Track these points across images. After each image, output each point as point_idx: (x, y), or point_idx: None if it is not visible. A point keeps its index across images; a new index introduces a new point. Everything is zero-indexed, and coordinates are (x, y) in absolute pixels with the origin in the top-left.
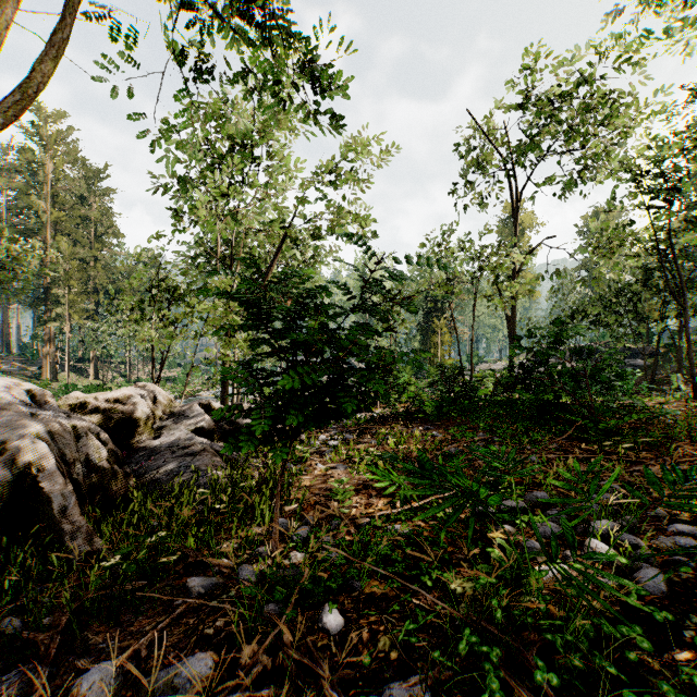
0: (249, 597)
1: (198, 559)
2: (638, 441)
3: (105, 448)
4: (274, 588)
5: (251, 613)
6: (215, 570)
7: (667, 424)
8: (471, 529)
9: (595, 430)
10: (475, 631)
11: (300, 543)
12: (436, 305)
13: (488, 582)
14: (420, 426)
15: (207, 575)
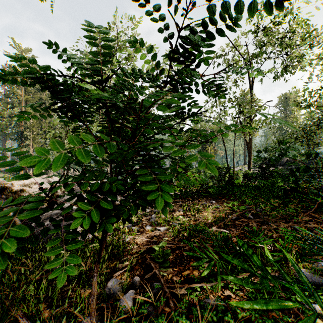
0: None
1: None
2: None
3: None
4: None
5: None
6: None
7: None
8: None
9: None
10: None
11: None
12: None
13: None
14: (207, 200)
15: None
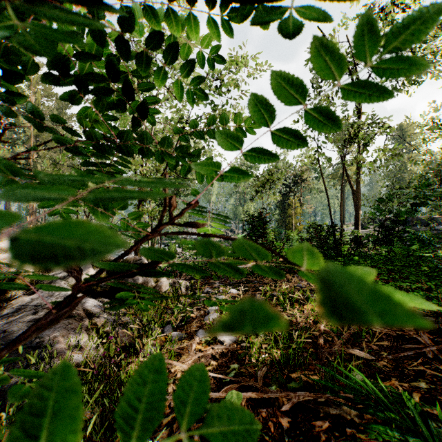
0: None
1: None
2: None
3: None
4: None
5: None
6: None
7: None
8: None
9: None
10: None
11: None
12: (290, 188)
13: None
14: (302, 280)
15: None
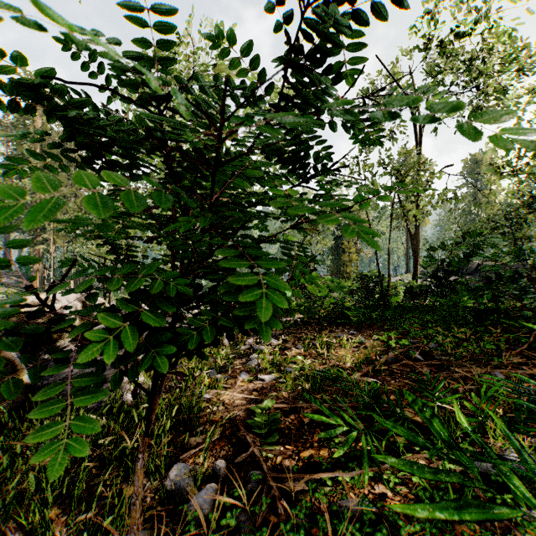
0: None
1: None
2: None
3: None
4: None
5: None
6: None
7: None
8: None
9: None
10: None
11: None
12: None
13: None
14: (344, 331)
15: None
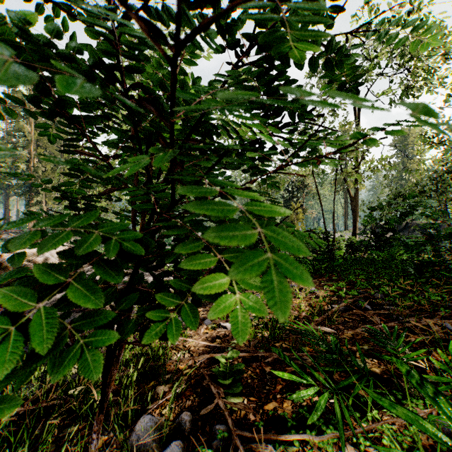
0: None
1: None
2: None
3: None
4: None
5: None
6: None
7: None
8: None
9: None
10: None
11: None
12: (292, 194)
13: None
14: None
15: None
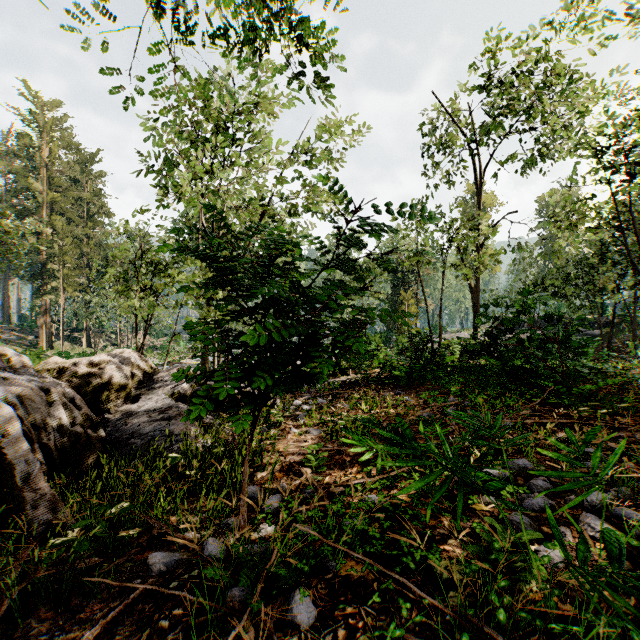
0: (213, 577)
1: (163, 531)
2: (613, 406)
3: (79, 412)
4: (241, 567)
5: (211, 603)
6: (180, 543)
7: (638, 389)
8: (459, 507)
9: (567, 395)
10: (469, 628)
11: (270, 515)
12: (403, 279)
13: (481, 568)
14: (391, 391)
15: (171, 549)
